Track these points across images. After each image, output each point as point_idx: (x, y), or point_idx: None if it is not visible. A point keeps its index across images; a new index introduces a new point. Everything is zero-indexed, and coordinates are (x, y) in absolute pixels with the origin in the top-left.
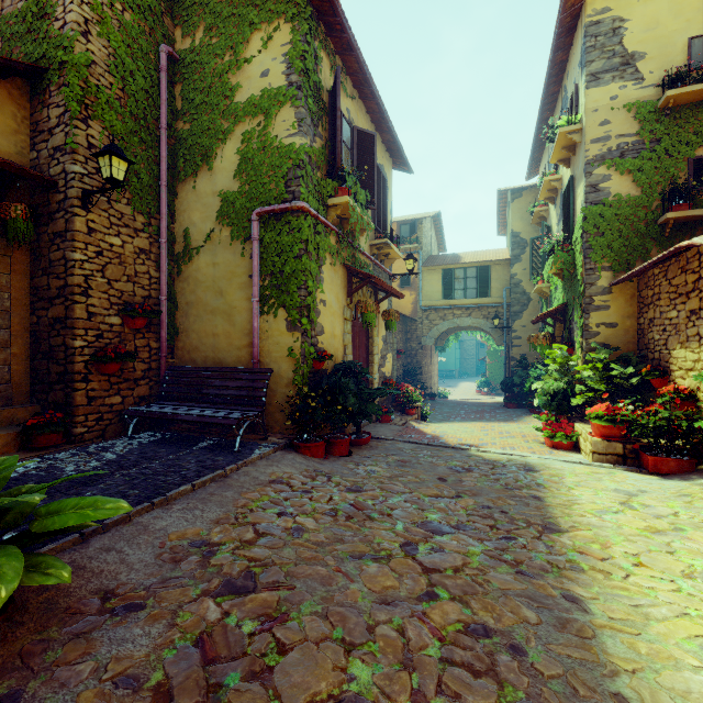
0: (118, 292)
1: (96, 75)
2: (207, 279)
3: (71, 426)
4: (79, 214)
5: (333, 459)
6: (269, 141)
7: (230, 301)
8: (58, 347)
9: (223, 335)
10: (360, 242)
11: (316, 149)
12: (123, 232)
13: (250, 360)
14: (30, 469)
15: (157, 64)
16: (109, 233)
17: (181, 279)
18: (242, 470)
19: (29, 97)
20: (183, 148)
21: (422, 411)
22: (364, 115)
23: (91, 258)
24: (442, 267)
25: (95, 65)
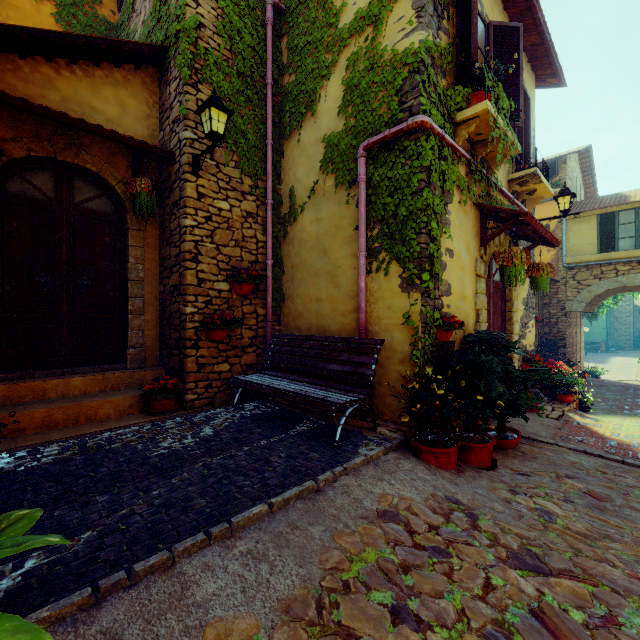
0: (226, 258)
1: (205, 38)
2: (310, 238)
3: (183, 392)
4: (190, 180)
5: (470, 474)
6: (379, 54)
7: (334, 260)
8: (175, 314)
9: (327, 299)
10: (496, 176)
11: (441, 48)
12: (231, 196)
13: (356, 328)
14: (134, 438)
15: (264, 20)
16: (217, 197)
17: (287, 242)
18: (340, 482)
19: (159, 83)
20: (288, 102)
21: (580, 397)
22: (500, 13)
23: (201, 224)
24: (597, 212)
25: (204, 28)
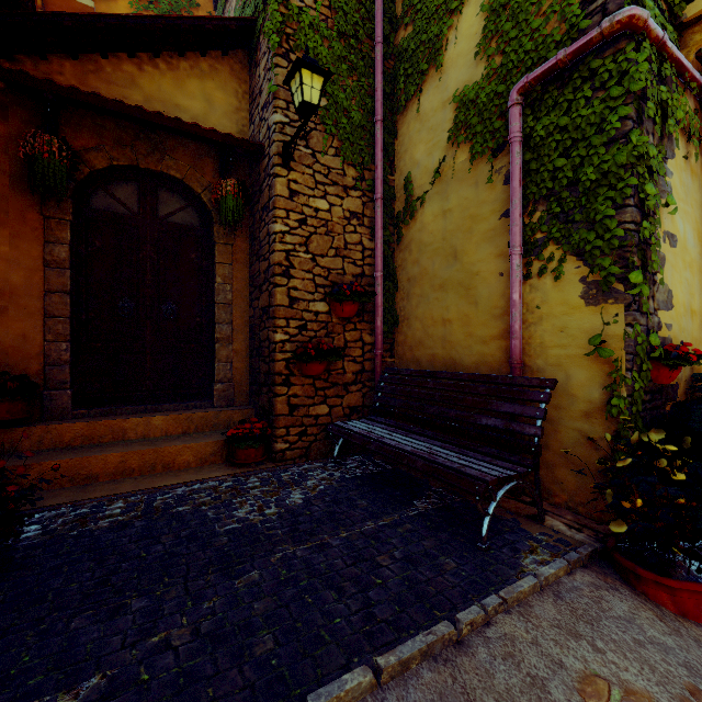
0: (324, 271)
1: None
2: (433, 239)
3: (272, 440)
4: (280, 175)
5: None
6: None
7: (468, 265)
8: (264, 342)
9: (457, 321)
10: None
11: None
12: (330, 192)
13: (504, 362)
14: (208, 499)
15: None
16: (313, 195)
17: (401, 247)
18: (496, 628)
19: (249, 69)
20: (404, 63)
21: None
22: None
23: (293, 229)
24: None
25: None
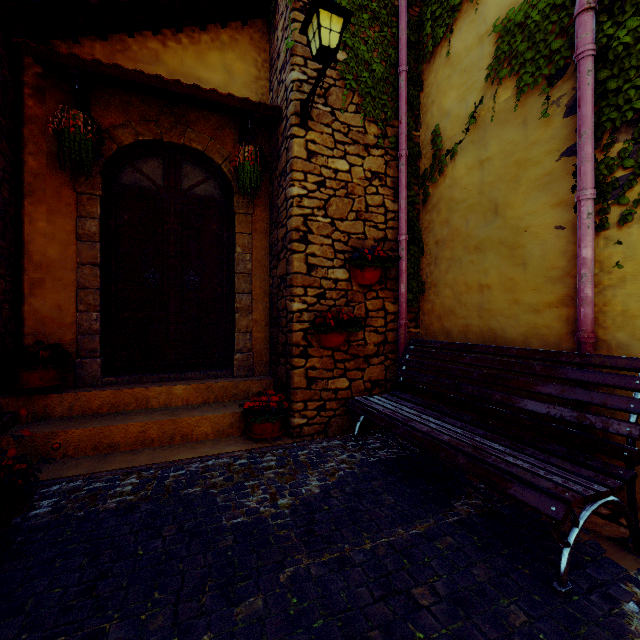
0: (343, 235)
1: None
2: (467, 194)
3: (289, 414)
4: (297, 135)
5: None
6: None
7: (513, 220)
8: (282, 312)
9: (499, 286)
10: None
11: None
12: (350, 151)
13: (566, 335)
14: (219, 480)
15: None
16: (332, 155)
17: (428, 208)
18: None
19: (268, 37)
20: (431, 5)
21: None
22: None
23: (311, 192)
24: None
25: None
